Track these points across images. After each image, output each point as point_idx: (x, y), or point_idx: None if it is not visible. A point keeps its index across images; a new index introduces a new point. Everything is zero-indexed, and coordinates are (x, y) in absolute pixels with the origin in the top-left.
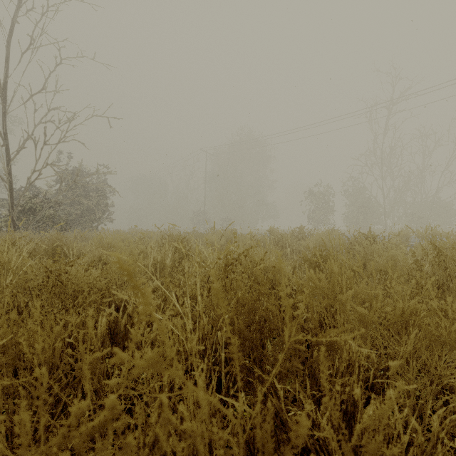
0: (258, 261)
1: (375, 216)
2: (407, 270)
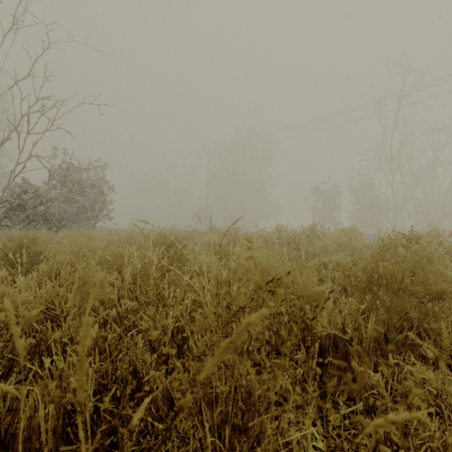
0: (309, 310)
1: (383, 213)
2: None
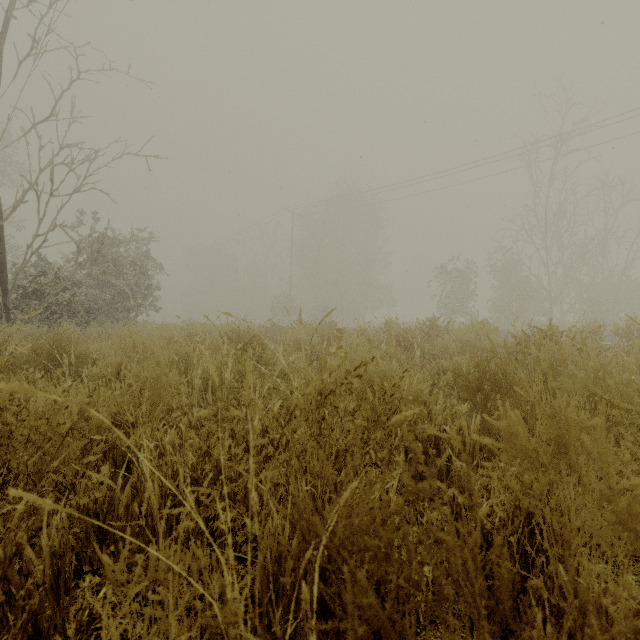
0: (388, 388)
1: (535, 303)
2: (638, 394)
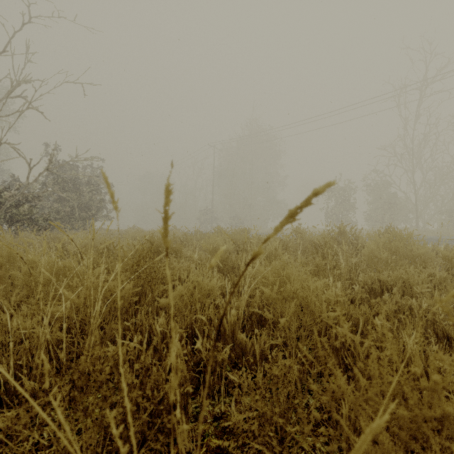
0: None
1: (401, 213)
2: None
